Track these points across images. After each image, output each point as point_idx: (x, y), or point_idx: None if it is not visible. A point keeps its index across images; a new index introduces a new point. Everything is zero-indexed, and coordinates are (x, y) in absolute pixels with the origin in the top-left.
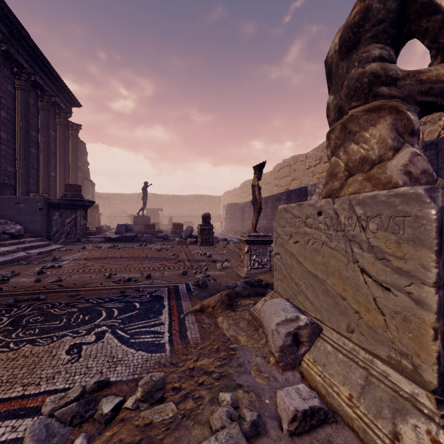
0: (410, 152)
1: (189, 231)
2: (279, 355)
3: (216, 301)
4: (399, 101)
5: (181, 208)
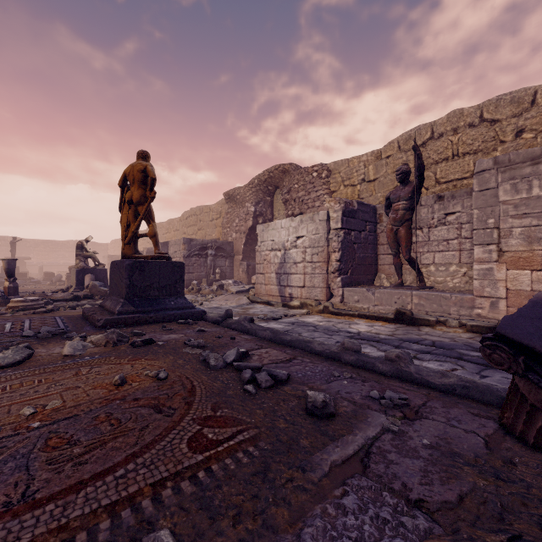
0: (81, 264)
1: (59, 277)
2: (65, 290)
3: (59, 290)
4: (80, 257)
5: (55, 255)
